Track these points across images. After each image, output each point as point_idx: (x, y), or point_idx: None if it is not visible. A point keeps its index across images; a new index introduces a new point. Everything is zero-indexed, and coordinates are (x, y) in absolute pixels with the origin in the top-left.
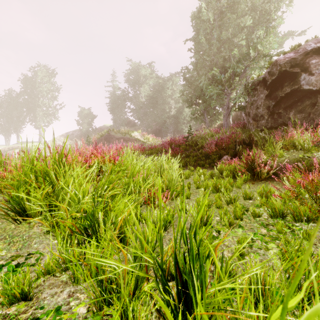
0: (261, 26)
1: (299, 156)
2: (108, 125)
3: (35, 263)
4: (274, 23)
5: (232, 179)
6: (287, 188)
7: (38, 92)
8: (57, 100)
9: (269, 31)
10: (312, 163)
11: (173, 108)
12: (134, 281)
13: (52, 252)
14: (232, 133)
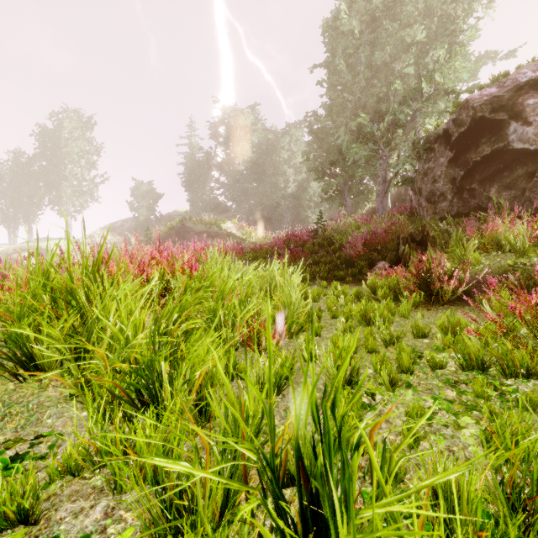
0: (441, 42)
1: (508, 263)
2: (182, 210)
3: (47, 453)
4: (462, 37)
5: (393, 303)
6: (491, 318)
7: (64, 155)
8: (97, 169)
9: (454, 50)
10: (530, 274)
11: (291, 181)
12: (222, 492)
13: (77, 434)
14: (391, 224)
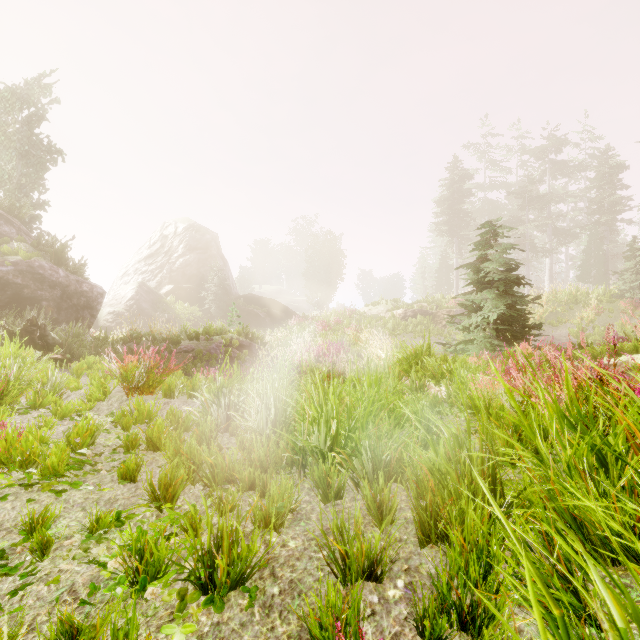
0: None
1: None
2: None
3: None
4: None
5: None
6: None
7: None
8: None
9: None
10: None
11: None
12: None
13: None
14: None
